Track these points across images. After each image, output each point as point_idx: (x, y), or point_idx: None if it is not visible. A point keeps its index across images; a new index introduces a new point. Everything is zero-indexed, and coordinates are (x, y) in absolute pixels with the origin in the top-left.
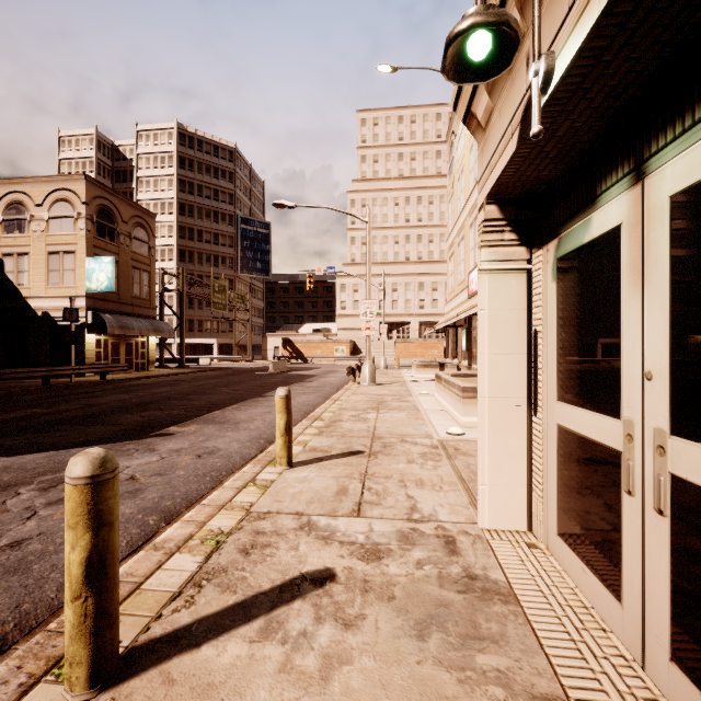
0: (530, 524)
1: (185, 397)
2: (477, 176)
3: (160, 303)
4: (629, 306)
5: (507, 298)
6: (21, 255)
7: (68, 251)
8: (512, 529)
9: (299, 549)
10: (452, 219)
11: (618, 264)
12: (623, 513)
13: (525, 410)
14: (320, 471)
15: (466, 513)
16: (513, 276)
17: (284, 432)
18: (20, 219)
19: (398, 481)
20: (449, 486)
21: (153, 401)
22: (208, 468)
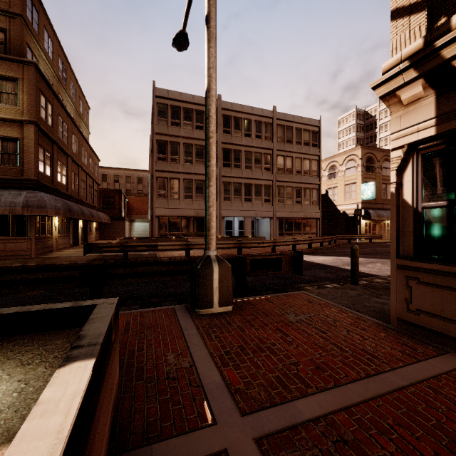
0: None
1: None
2: None
3: None
4: None
5: None
6: (334, 188)
7: (353, 182)
8: None
9: None
10: None
11: None
12: None
13: None
14: None
15: None
16: None
17: None
18: (334, 173)
19: None
20: None
21: None
22: None
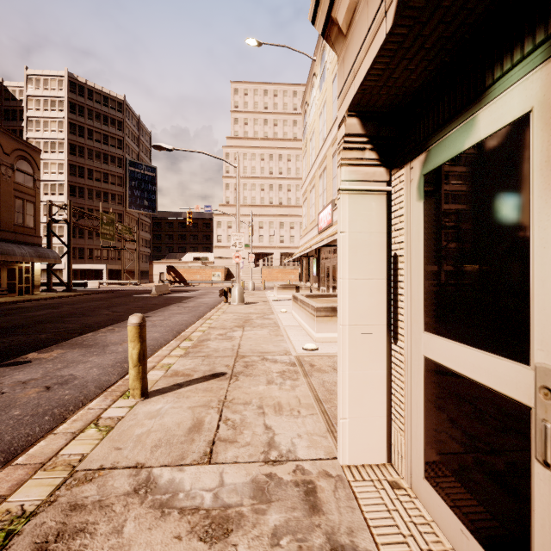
0: (390, 455)
1: (61, 319)
2: (325, 137)
3: (47, 232)
4: (546, 216)
5: (367, 220)
6: None
7: None
8: (372, 463)
9: (123, 531)
10: (306, 171)
11: (524, 164)
12: (535, 488)
13: (384, 337)
14: (177, 401)
15: (324, 444)
16: (373, 198)
17: (137, 361)
18: None
19: (256, 407)
20: (307, 410)
21: (24, 325)
22: (53, 403)
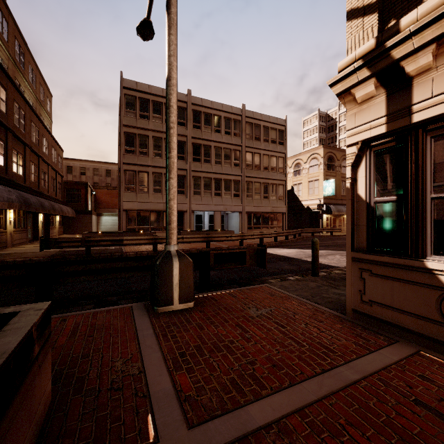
0: None
1: None
2: None
3: None
4: None
5: None
6: (299, 184)
7: (316, 179)
8: None
9: None
10: None
11: None
12: None
13: None
14: None
15: None
16: None
17: None
18: (298, 170)
19: None
20: None
21: None
22: None
